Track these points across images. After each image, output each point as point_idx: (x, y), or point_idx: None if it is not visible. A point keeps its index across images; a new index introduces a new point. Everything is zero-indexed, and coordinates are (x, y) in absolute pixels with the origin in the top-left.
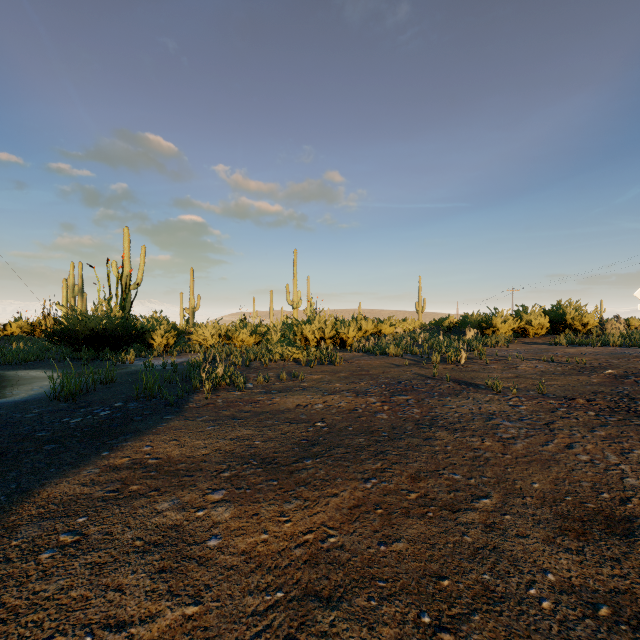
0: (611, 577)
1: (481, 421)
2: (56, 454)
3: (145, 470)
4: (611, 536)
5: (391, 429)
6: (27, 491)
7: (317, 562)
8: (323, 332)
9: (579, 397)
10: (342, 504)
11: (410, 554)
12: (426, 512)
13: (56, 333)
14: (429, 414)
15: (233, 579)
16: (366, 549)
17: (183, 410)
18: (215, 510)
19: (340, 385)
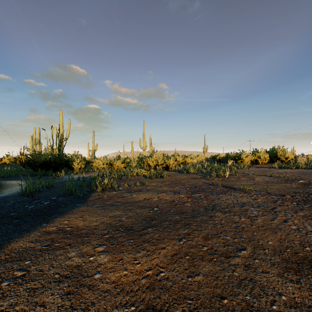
0: None
1: (238, 207)
2: (19, 225)
3: (64, 233)
4: None
5: (192, 211)
6: (1, 245)
7: (154, 288)
8: (157, 162)
9: (287, 194)
10: (167, 253)
11: (205, 283)
12: (212, 258)
13: (25, 162)
14: (211, 203)
15: (107, 298)
16: (181, 280)
17: (86, 201)
18: (99, 257)
19: (166, 188)
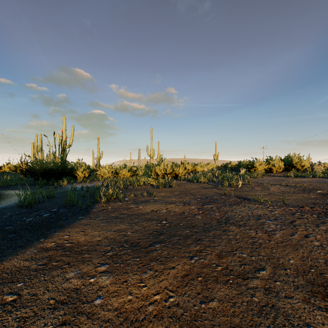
0: None
1: (254, 220)
2: (14, 240)
3: (63, 250)
4: None
5: (204, 225)
6: None
7: (162, 316)
8: (166, 170)
9: (306, 206)
10: (177, 274)
11: (220, 310)
12: (228, 279)
13: (26, 171)
14: (224, 216)
15: None
16: (193, 306)
17: (89, 213)
18: (101, 278)
19: (175, 199)
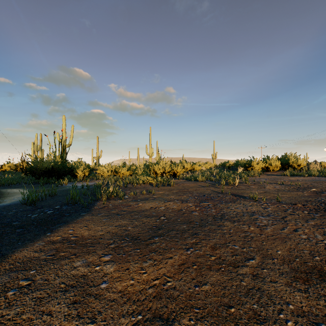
0: (325, 306)
1: (248, 216)
2: (22, 234)
3: (69, 243)
4: (322, 282)
5: (200, 220)
6: (4, 255)
7: (161, 297)
8: (164, 169)
9: (298, 203)
10: (174, 263)
11: (212, 292)
12: (220, 267)
13: (27, 169)
14: (220, 212)
15: (114, 307)
16: (188, 289)
17: (91, 210)
18: (105, 266)
19: (173, 197)
